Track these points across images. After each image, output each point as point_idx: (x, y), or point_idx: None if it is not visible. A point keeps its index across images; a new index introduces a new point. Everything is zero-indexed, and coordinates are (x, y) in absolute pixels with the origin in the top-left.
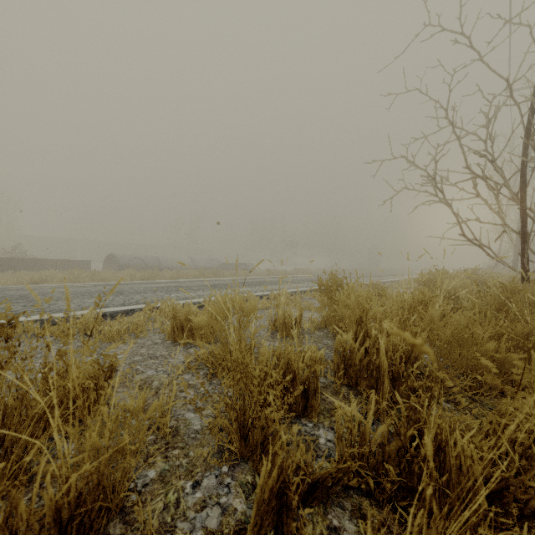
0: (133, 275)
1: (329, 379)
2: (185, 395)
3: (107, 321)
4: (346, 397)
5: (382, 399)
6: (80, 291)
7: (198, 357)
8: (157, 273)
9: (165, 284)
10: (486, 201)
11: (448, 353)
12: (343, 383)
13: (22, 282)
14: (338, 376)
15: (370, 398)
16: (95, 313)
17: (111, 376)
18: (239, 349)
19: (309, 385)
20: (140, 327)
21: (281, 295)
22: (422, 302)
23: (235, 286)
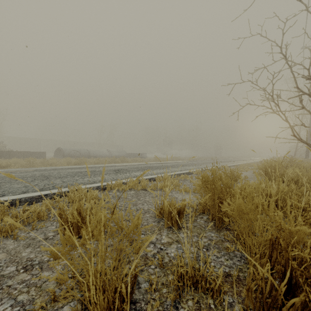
0: (70, 161)
1: None
2: None
3: (20, 206)
4: None
5: None
6: (18, 176)
7: (74, 273)
8: (85, 160)
9: (84, 169)
10: (309, 111)
11: None
12: None
13: None
14: None
15: None
16: (1, 204)
17: None
18: None
19: None
20: (41, 215)
21: (166, 186)
22: None
23: (132, 170)
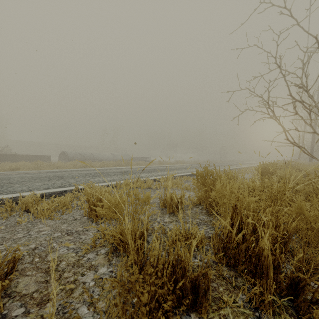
0: (75, 164)
1: (210, 258)
2: (84, 280)
3: (46, 199)
4: (228, 280)
5: (265, 290)
6: (35, 176)
7: (103, 235)
8: (90, 163)
9: (93, 171)
10: (302, 117)
11: (316, 240)
12: (223, 262)
13: (4, 169)
14: (219, 257)
15: (254, 288)
16: (34, 195)
17: (13, 267)
18: (133, 238)
19: (199, 284)
20: (67, 205)
21: (168, 182)
22: (283, 191)
23: (138, 172)
